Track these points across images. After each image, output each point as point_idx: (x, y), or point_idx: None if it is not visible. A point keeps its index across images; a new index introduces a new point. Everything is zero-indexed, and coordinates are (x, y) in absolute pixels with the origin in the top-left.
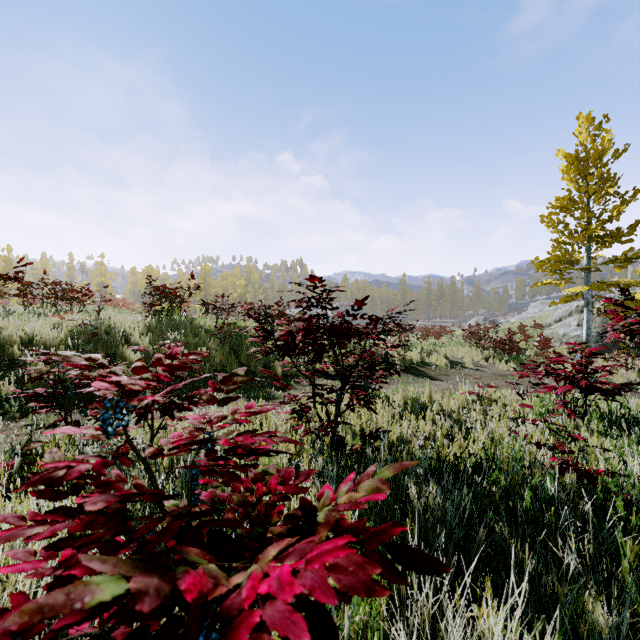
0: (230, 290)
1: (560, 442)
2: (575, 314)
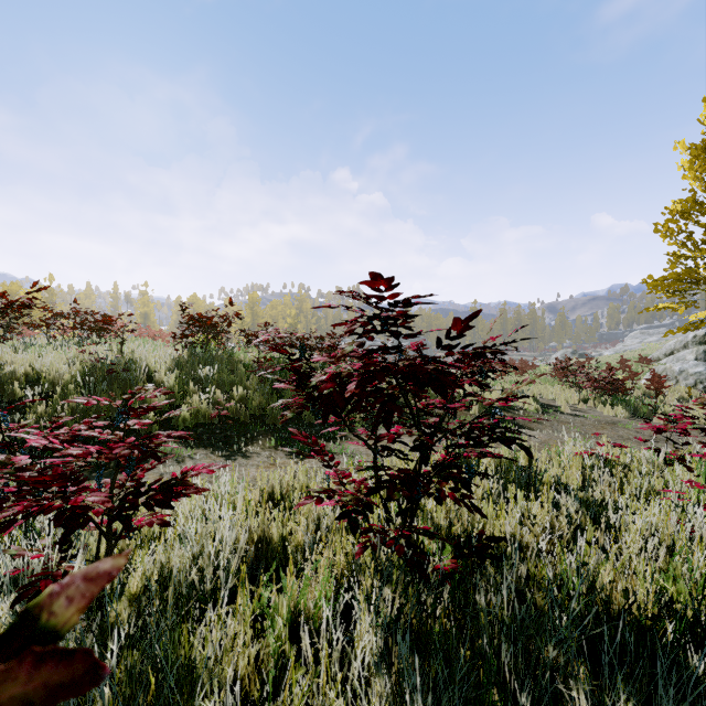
0: (280, 320)
1: None
2: (692, 346)
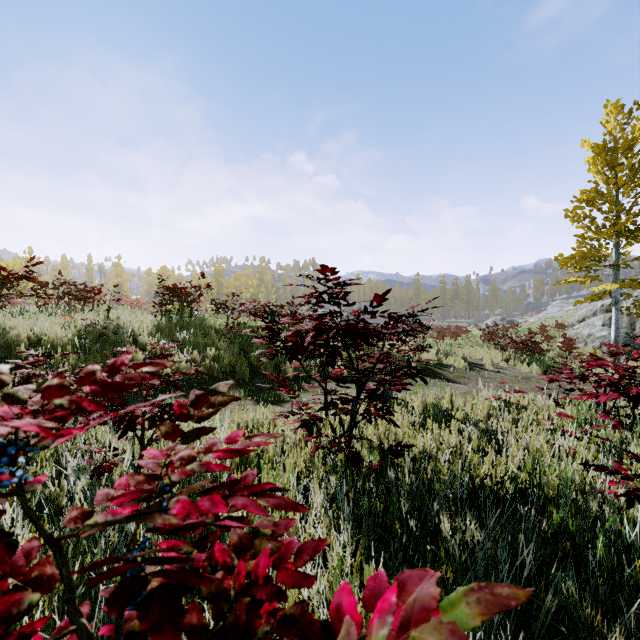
0: (243, 290)
1: (619, 464)
2: (600, 314)
